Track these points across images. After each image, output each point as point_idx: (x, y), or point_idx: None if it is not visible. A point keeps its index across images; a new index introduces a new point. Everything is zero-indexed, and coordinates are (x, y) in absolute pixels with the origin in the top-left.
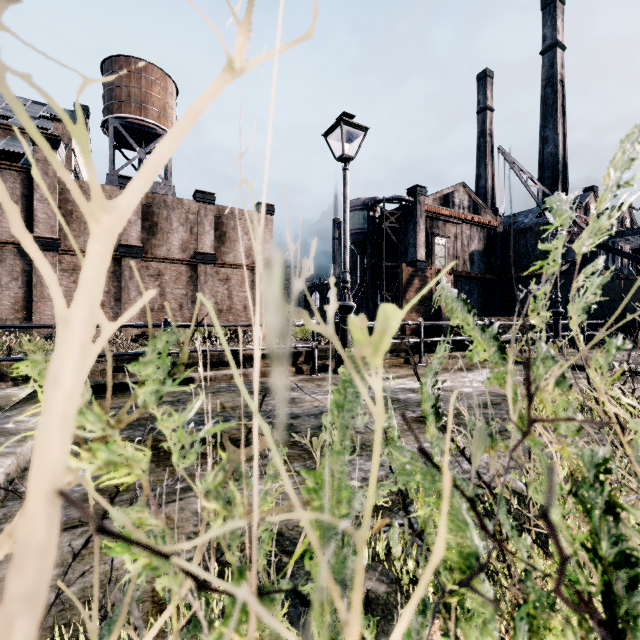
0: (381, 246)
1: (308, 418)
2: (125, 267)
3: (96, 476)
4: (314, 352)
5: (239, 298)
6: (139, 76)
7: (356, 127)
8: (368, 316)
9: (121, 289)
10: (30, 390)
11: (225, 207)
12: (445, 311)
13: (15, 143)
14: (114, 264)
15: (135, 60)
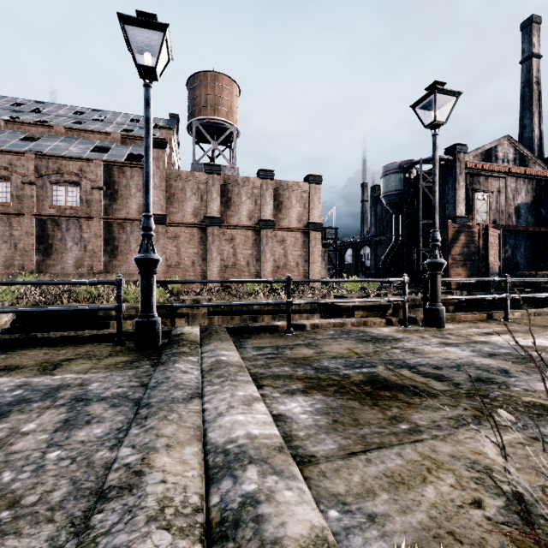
0: (417, 205)
1: (452, 370)
2: (209, 234)
3: (319, 407)
4: (405, 305)
5: (292, 256)
6: (213, 85)
7: (449, 93)
8: (404, 271)
9: (206, 251)
10: (198, 329)
11: (281, 181)
12: (493, 266)
13: (137, 148)
14: (201, 232)
15: (210, 73)
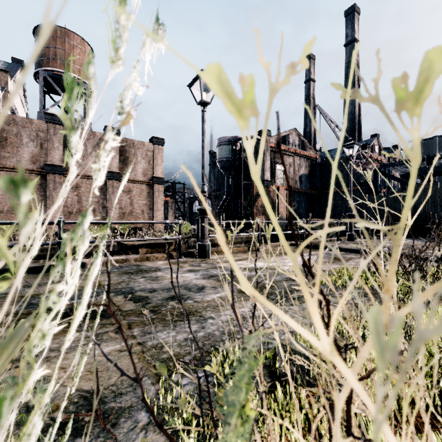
0: (240, 170)
1: (162, 292)
2: (50, 181)
3: None
4: (180, 242)
5: (138, 205)
6: (63, 40)
7: None
8: (232, 218)
9: (47, 197)
10: None
11: (128, 139)
12: (282, 214)
13: None
14: (41, 178)
15: (60, 28)
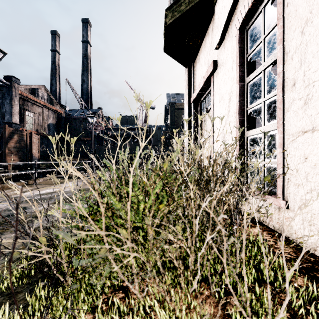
0: None
1: None
2: None
3: None
4: None
5: None
6: None
7: None
8: None
9: None
10: None
11: None
12: (35, 155)
13: None
14: None
15: None
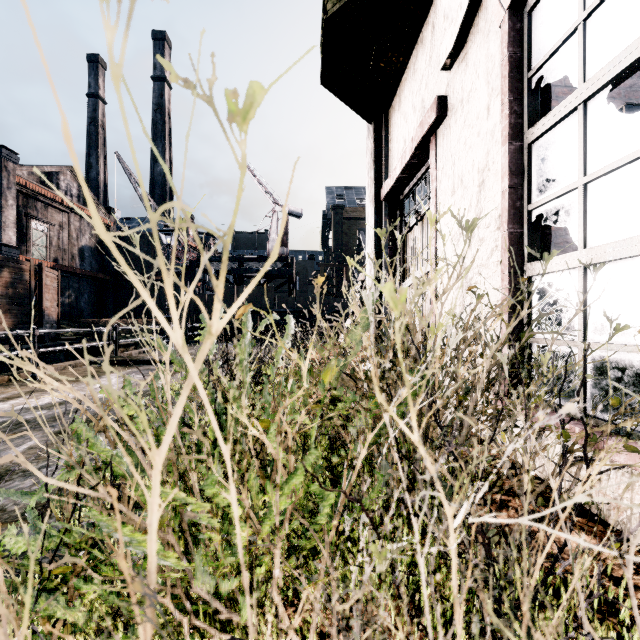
0: None
1: None
2: None
3: None
4: None
5: None
6: None
7: None
8: None
9: None
10: None
11: None
12: (50, 312)
13: None
14: None
15: None
